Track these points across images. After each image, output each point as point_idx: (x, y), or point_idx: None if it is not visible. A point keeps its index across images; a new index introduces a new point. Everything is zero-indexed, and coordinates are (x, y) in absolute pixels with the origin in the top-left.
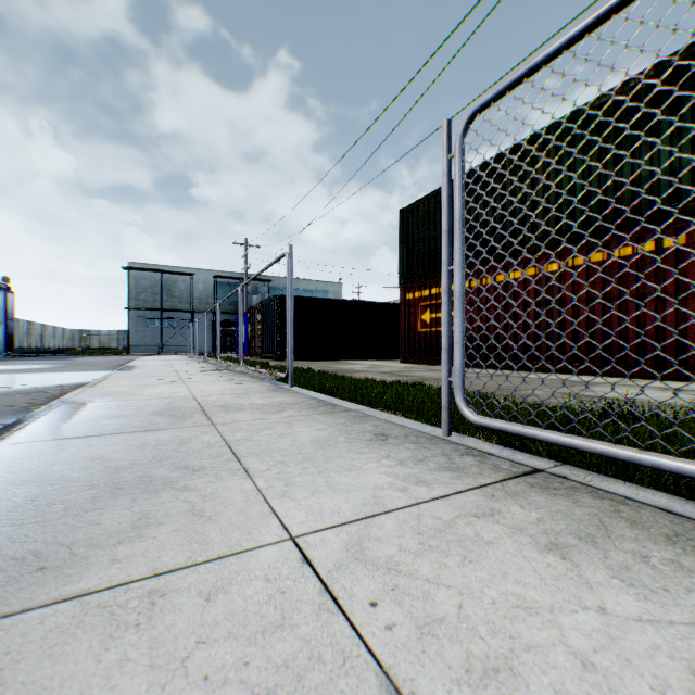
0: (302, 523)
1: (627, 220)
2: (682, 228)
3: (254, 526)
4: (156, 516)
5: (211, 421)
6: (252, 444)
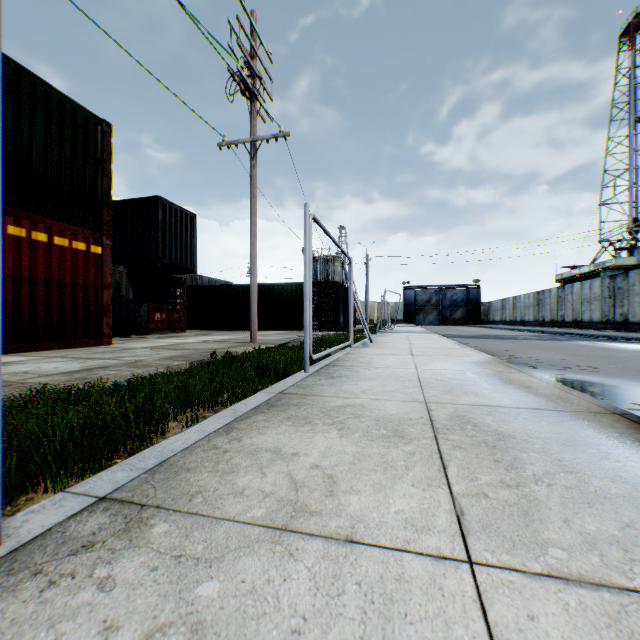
0: (412, 369)
1: None
2: None
3: (424, 370)
4: (450, 374)
5: (428, 405)
6: (408, 384)
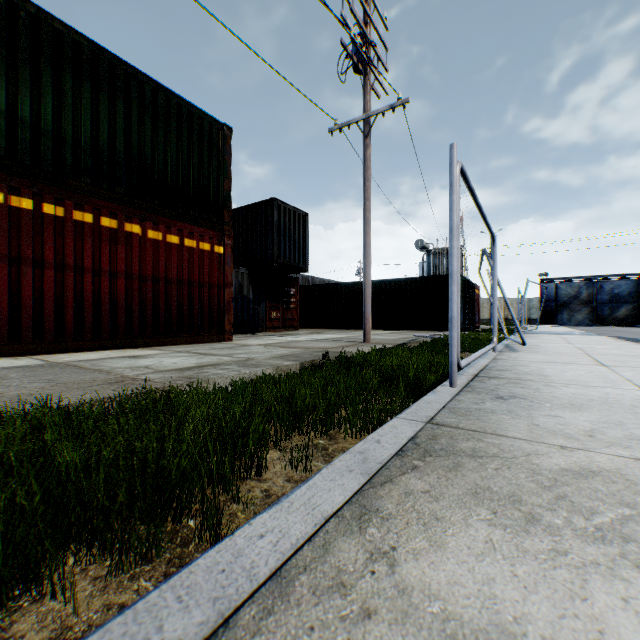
0: (636, 391)
1: (4, 160)
2: (64, 201)
3: None
4: None
5: None
6: None
